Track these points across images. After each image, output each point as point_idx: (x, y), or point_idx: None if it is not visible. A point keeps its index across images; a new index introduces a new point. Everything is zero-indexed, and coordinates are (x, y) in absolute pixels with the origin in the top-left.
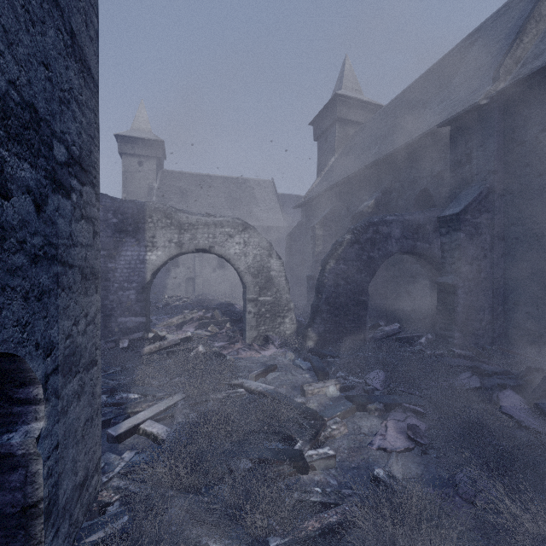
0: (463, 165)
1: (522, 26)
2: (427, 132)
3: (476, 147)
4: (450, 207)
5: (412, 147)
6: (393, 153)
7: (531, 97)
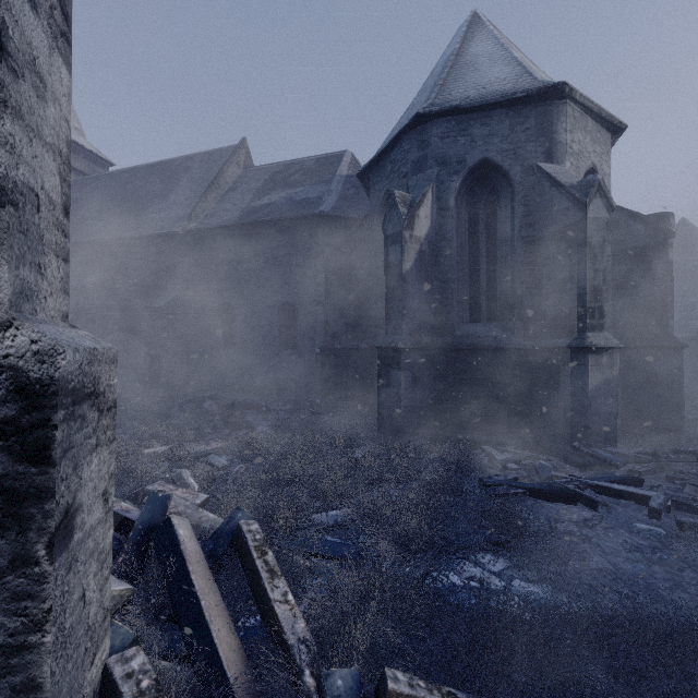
0: (171, 270)
1: (208, 188)
2: (146, 236)
3: (179, 260)
4: (159, 300)
5: (135, 240)
6: (118, 240)
7: (207, 241)
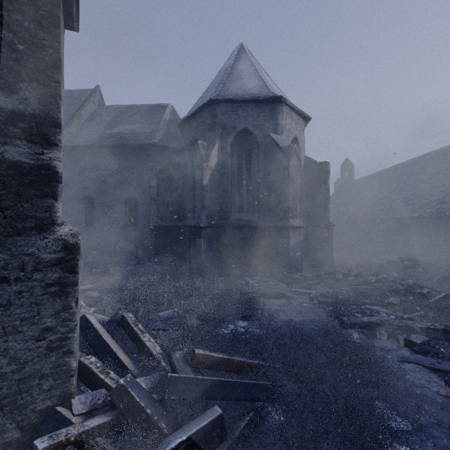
0: None
1: (72, 117)
2: None
3: None
4: None
5: None
6: None
7: (72, 153)
